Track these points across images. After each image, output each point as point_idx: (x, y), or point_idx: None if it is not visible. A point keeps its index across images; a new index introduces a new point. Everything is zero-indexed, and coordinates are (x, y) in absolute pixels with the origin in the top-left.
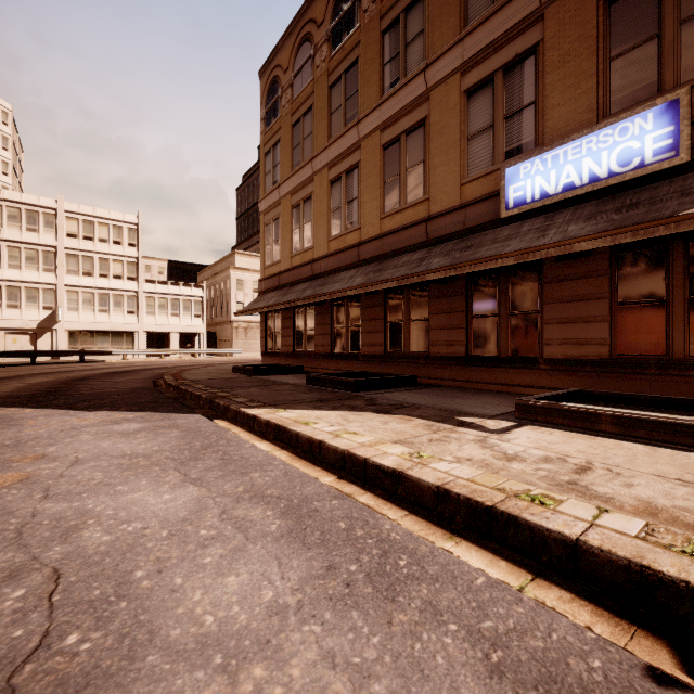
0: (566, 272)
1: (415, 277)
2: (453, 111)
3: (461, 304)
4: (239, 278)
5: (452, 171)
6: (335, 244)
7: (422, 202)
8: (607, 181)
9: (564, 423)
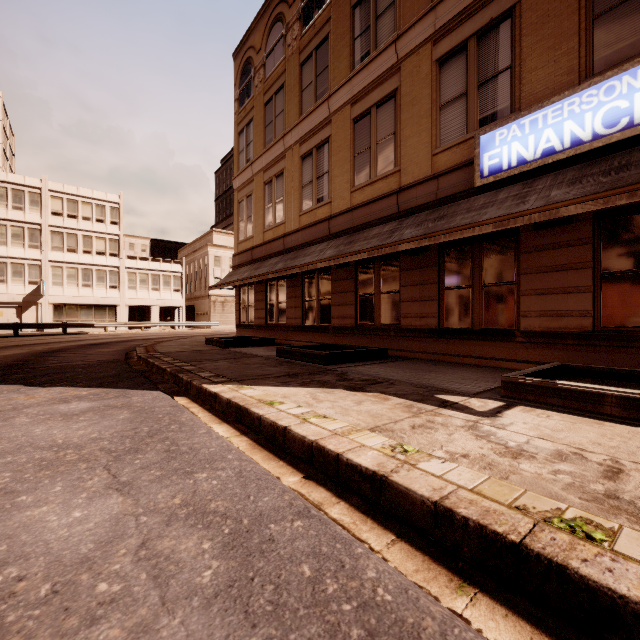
0: (545, 241)
1: (387, 247)
2: (425, 80)
3: (433, 275)
4: (216, 254)
5: (424, 142)
6: (306, 218)
7: (393, 174)
8: (591, 144)
9: (559, 403)
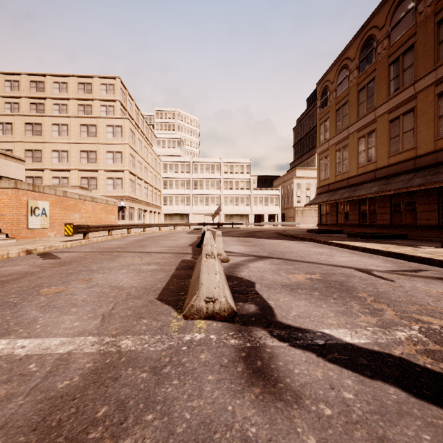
0: None
1: (404, 189)
2: (430, 104)
3: (435, 199)
4: (298, 183)
5: (430, 134)
6: (361, 170)
7: (412, 149)
8: None
9: None
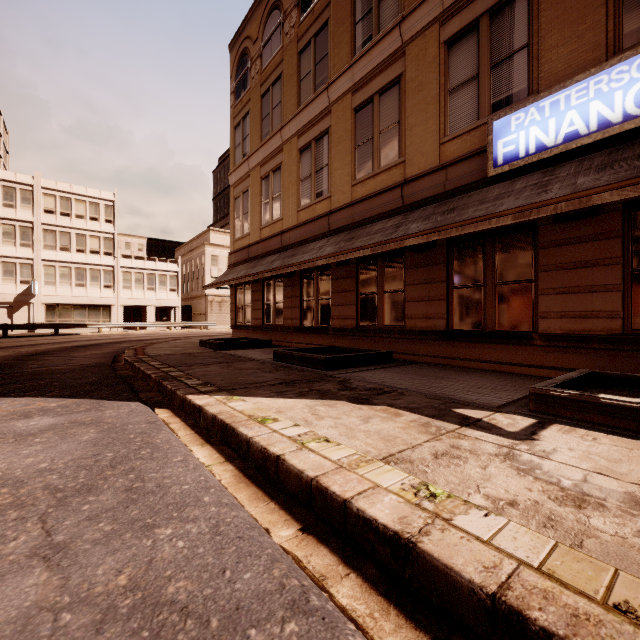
0: (567, 235)
1: (392, 242)
2: (432, 64)
3: (441, 273)
4: (213, 254)
5: (431, 130)
6: (304, 214)
7: (397, 165)
8: (622, 126)
9: (602, 421)
